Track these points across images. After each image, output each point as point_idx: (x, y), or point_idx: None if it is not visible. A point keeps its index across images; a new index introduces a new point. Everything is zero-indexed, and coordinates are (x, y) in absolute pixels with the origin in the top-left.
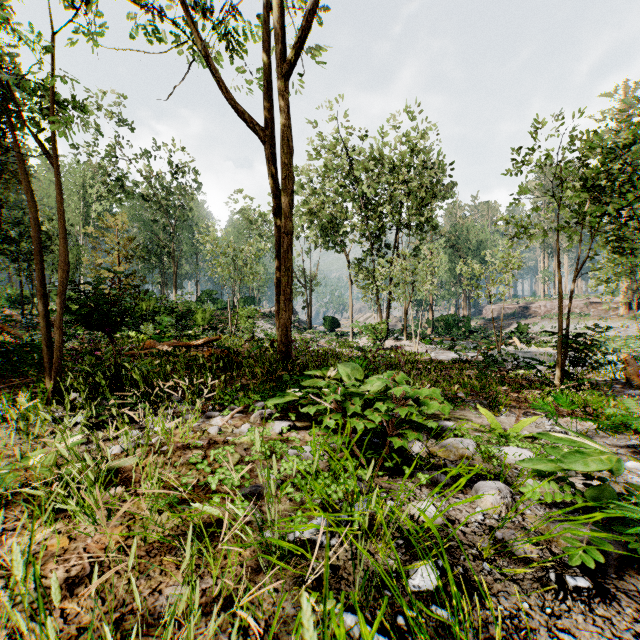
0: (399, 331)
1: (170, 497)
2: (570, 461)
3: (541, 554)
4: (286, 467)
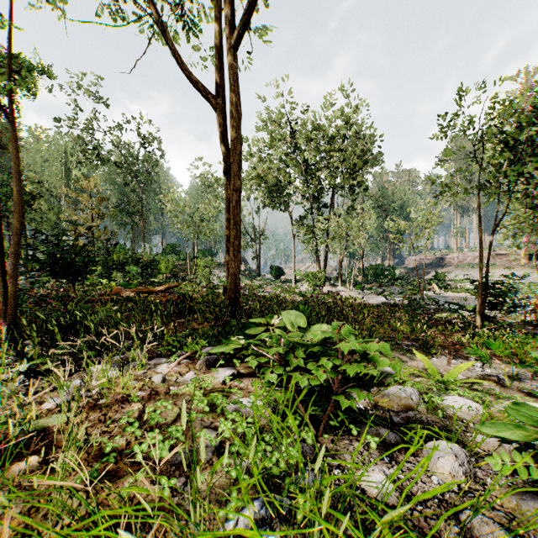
0: (334, 278)
1: (88, 472)
2: None
3: None
4: (224, 429)
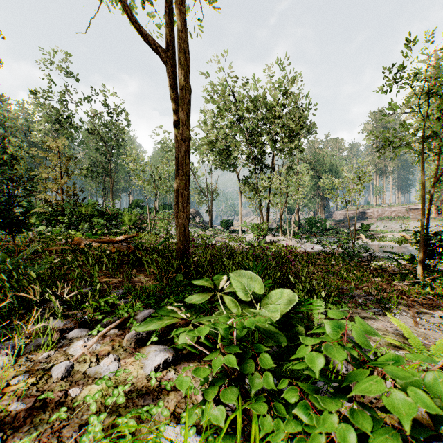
0: (275, 229)
1: None
2: None
3: None
4: None
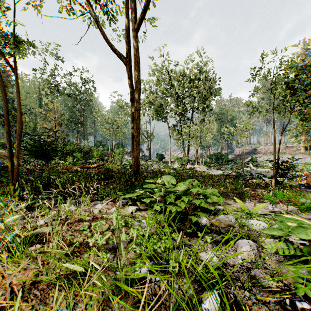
0: (193, 160)
1: (66, 251)
2: (297, 232)
3: (277, 285)
4: (133, 232)
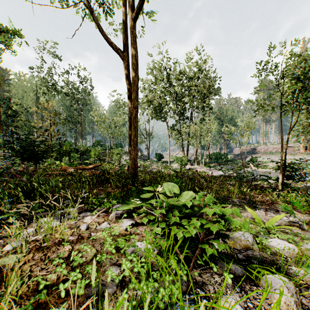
0: (192, 160)
1: (24, 306)
2: None
3: None
4: (125, 268)
